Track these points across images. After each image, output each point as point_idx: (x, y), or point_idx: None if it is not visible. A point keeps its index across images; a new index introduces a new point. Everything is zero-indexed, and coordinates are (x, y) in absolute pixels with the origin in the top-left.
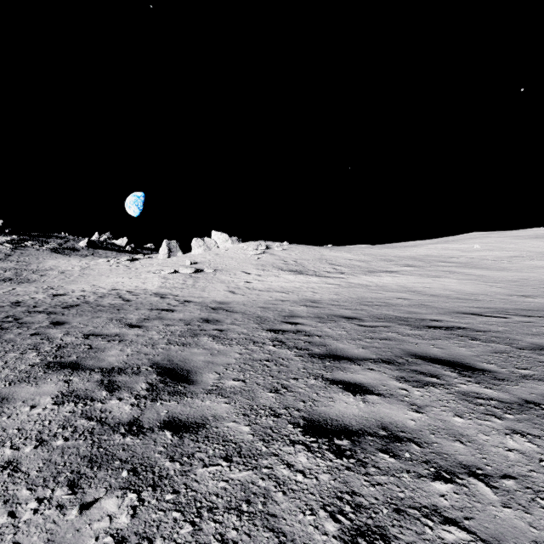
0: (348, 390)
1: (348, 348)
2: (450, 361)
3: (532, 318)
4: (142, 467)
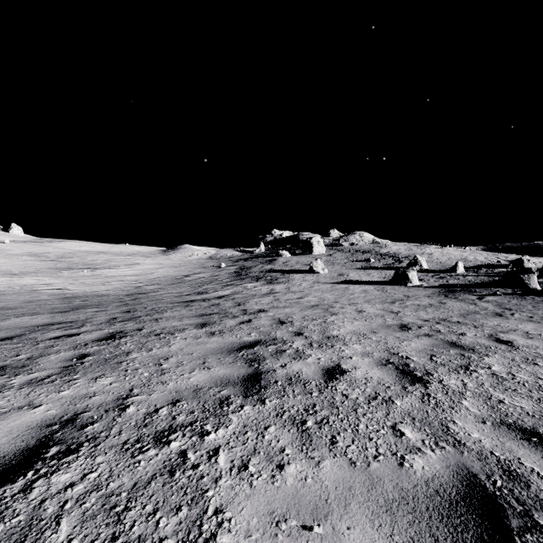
0: None
1: None
2: None
3: None
4: None
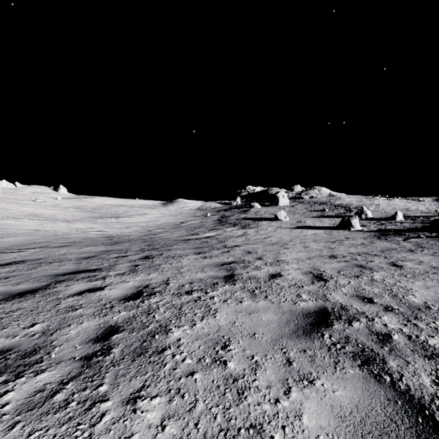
0: (95, 291)
1: (10, 288)
2: (80, 271)
3: (38, 249)
4: (152, 334)
